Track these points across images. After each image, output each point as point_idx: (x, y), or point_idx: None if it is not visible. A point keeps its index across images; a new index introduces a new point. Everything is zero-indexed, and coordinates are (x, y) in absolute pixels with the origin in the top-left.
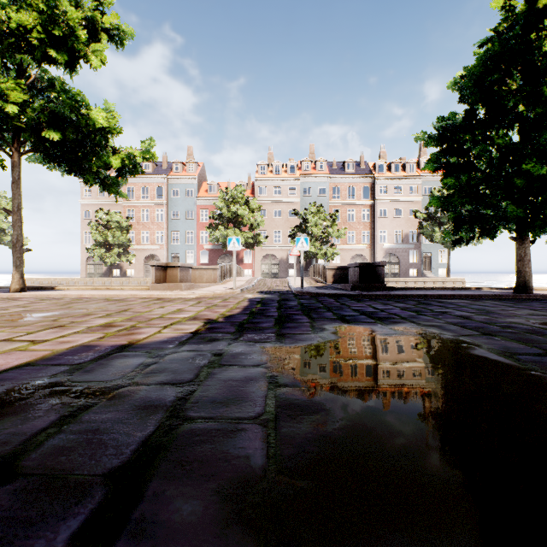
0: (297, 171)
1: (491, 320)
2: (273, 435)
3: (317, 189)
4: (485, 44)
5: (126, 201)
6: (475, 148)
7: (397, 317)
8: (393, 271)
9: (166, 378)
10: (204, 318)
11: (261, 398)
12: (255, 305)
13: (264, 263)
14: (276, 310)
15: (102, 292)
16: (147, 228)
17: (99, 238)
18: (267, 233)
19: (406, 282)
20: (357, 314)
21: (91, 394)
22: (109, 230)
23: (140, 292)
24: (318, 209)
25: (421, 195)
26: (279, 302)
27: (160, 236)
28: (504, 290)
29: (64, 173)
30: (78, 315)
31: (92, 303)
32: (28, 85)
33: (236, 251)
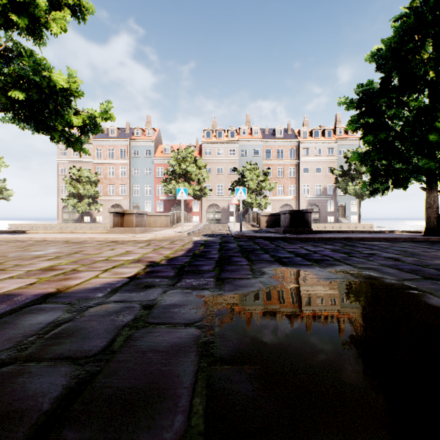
0: (236, 136)
1: (420, 261)
2: None
3: (252, 150)
4: (400, 19)
5: (95, 160)
6: (390, 111)
7: (331, 259)
8: (314, 218)
9: (69, 347)
10: (148, 260)
11: (187, 390)
12: (198, 247)
13: (209, 211)
14: (217, 252)
15: (64, 235)
16: (113, 182)
17: (72, 190)
18: (212, 187)
19: (325, 227)
20: (293, 256)
21: None
22: (81, 183)
23: (98, 235)
24: (253, 167)
25: (337, 156)
26: (220, 245)
27: (123, 189)
28: (413, 233)
29: (34, 132)
30: (27, 258)
31: (50, 246)
32: (1, 54)
33: (186, 201)
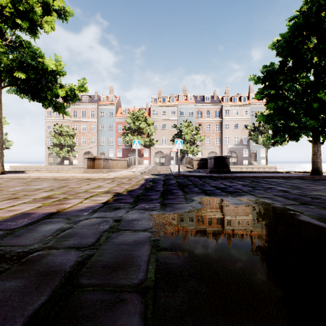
0: (175, 101)
1: (302, 193)
2: (151, 307)
3: (188, 112)
4: (293, 19)
5: (72, 119)
6: (286, 85)
7: (241, 191)
8: (233, 161)
9: (73, 242)
10: (114, 192)
11: (145, 263)
12: (148, 183)
13: (156, 157)
14: (162, 186)
15: (53, 174)
16: (85, 135)
17: (56, 141)
18: (158, 139)
19: (241, 168)
20: (214, 189)
21: (8, 259)
22: (62, 136)
23: (77, 174)
24: (188, 124)
25: (250, 116)
26: (164, 181)
27: (93, 140)
28: (303, 173)
29: (30, 100)
30: (31, 190)
31: (44, 182)
32: (7, 45)
33: (139, 149)
